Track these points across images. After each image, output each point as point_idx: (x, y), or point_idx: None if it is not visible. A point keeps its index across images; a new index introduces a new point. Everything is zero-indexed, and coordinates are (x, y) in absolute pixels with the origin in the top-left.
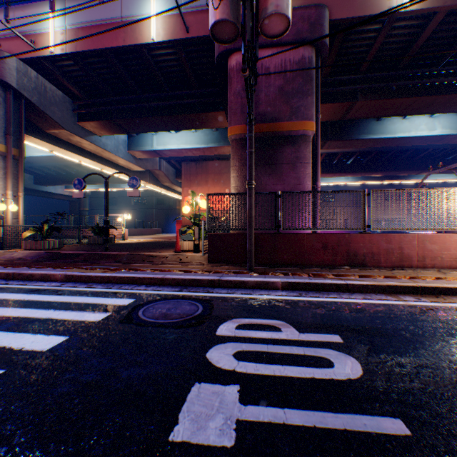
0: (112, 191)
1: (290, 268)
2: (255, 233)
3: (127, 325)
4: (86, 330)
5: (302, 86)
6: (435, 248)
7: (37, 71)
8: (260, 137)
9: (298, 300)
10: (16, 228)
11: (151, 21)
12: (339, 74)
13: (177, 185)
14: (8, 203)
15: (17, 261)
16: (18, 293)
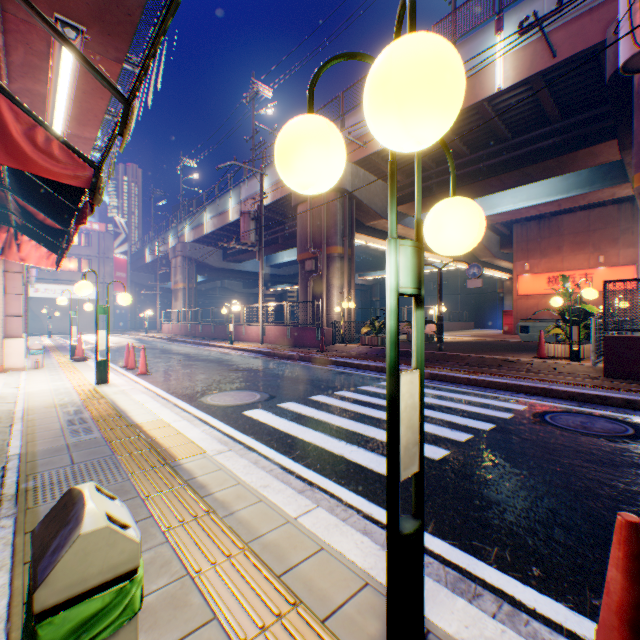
0: None
1: None
2: None
3: (544, 427)
4: (505, 423)
5: None
6: None
7: (361, 168)
8: None
9: None
10: (348, 324)
11: (495, 66)
12: None
13: (500, 258)
14: (344, 301)
15: (366, 356)
16: None
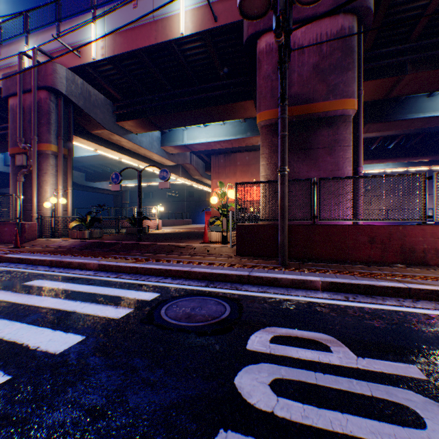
0: (149, 186)
1: (329, 264)
2: (288, 225)
3: (147, 327)
4: (105, 329)
5: (341, 61)
6: None
7: (83, 79)
8: (292, 121)
9: (344, 305)
10: (66, 219)
11: (180, 15)
12: (383, 46)
13: (206, 178)
14: (60, 197)
15: (63, 249)
16: (55, 281)
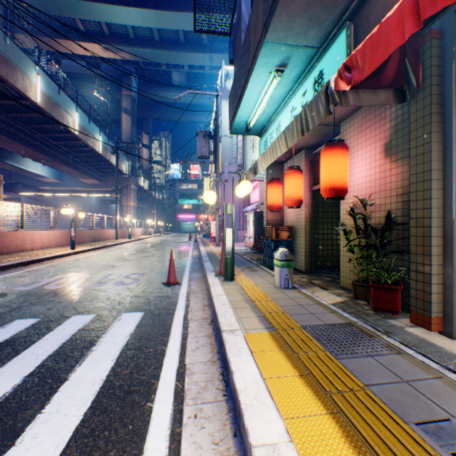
0: None
1: None
2: None
3: None
4: None
5: None
6: (10, 240)
7: None
8: None
9: None
10: None
11: None
12: None
13: None
14: None
15: None
16: None
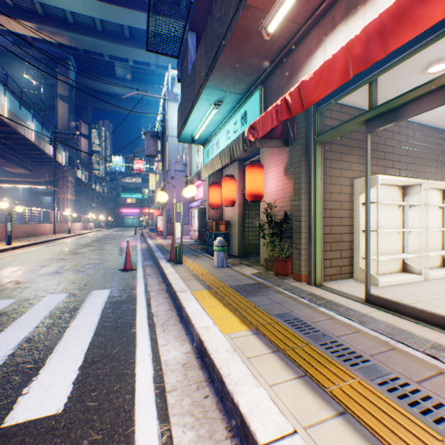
0: None
1: None
2: None
3: None
4: None
5: None
6: None
7: None
8: None
9: None
10: None
11: None
12: None
13: None
14: None
15: None
16: None
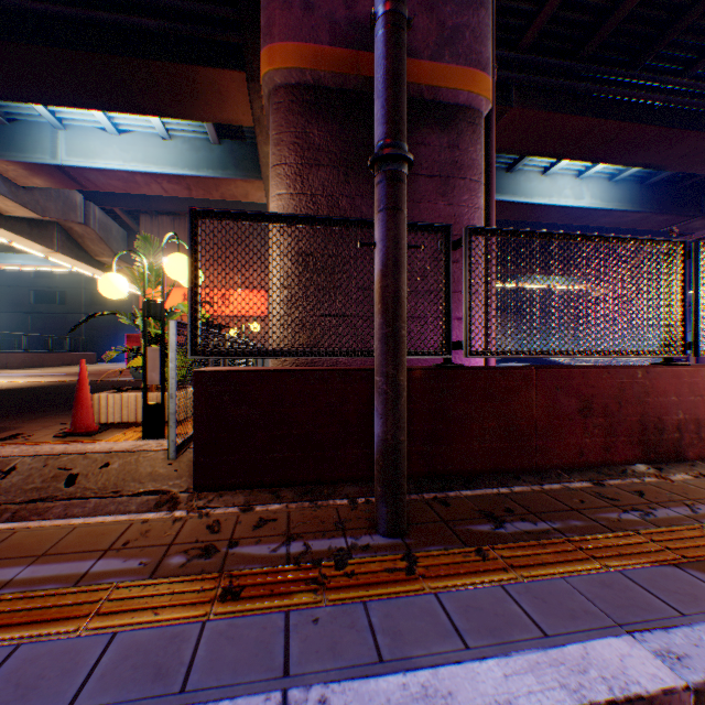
0: None
1: (505, 488)
2: None
3: None
4: None
5: None
6: None
7: None
8: (360, 91)
9: None
10: None
11: None
12: None
13: (131, 263)
14: None
15: None
16: None
